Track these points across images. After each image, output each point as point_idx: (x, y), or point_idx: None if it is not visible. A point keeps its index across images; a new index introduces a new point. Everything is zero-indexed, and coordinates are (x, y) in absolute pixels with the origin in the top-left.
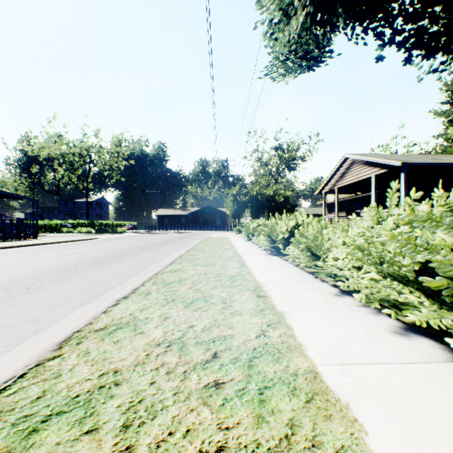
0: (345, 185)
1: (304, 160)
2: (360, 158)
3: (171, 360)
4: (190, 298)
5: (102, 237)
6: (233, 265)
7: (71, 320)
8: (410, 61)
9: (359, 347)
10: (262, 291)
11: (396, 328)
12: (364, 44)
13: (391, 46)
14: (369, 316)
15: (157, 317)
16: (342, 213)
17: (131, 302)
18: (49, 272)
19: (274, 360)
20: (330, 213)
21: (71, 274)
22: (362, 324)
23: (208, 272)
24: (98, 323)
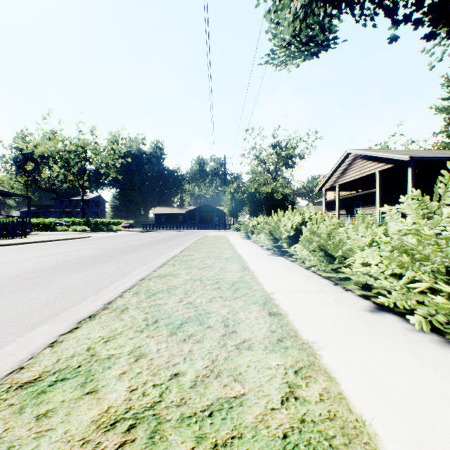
0: (347, 182)
1: (302, 158)
2: (364, 153)
3: None
4: (178, 317)
5: (96, 235)
6: (234, 267)
7: (5, 356)
8: (436, 34)
9: None
10: (274, 306)
11: None
12: (373, 27)
13: (407, 23)
14: (441, 352)
15: (126, 355)
16: (342, 211)
17: (96, 325)
18: (17, 277)
19: None
20: (329, 211)
21: (41, 279)
22: (439, 369)
23: (204, 278)
24: (32, 367)
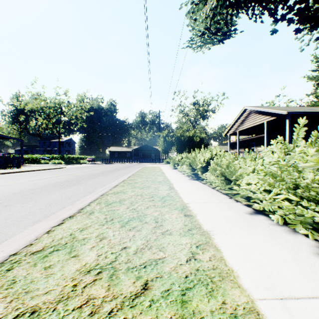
0: (244, 129)
1: (213, 112)
2: (256, 109)
3: (98, 294)
4: (126, 217)
5: (69, 166)
6: (164, 187)
7: (19, 239)
8: (301, 29)
9: (292, 273)
10: (188, 211)
11: (318, 250)
12: (261, 23)
13: (283, 21)
14: (288, 236)
15: (94, 237)
16: (242, 149)
17: (74, 221)
18: (18, 194)
19: (208, 293)
20: (232, 149)
21: (35, 195)
22: (284, 245)
23: (144, 194)
24: (38, 244)
